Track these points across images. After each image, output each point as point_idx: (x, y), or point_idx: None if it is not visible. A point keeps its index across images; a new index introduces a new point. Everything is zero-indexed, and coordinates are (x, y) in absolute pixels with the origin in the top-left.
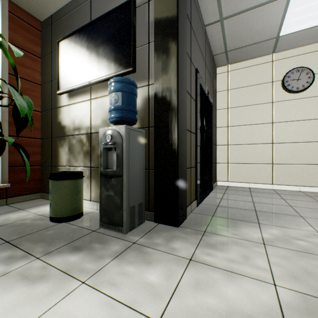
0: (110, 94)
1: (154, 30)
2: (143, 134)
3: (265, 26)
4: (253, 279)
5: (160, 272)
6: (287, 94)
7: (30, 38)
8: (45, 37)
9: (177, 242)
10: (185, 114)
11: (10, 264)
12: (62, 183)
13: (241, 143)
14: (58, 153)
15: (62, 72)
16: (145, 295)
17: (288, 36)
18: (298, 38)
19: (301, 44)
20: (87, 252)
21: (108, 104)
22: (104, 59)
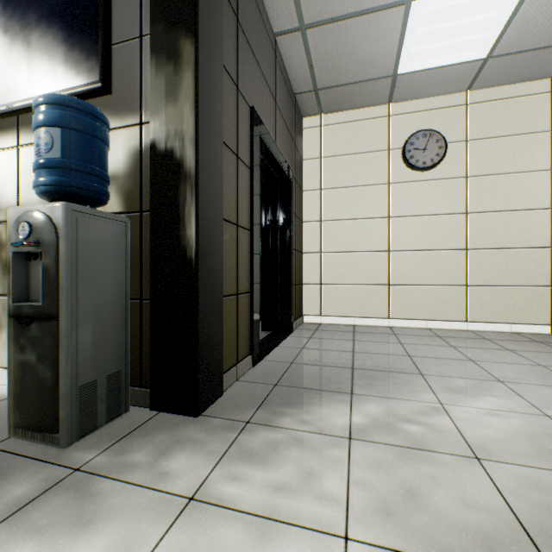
0: (34, 130)
1: (151, 9)
2: (125, 226)
3: (375, 52)
4: (307, 531)
5: (102, 547)
6: (410, 172)
7: None
8: None
9: (180, 454)
10: (219, 188)
11: None
12: None
13: (342, 250)
14: None
15: None
16: None
17: (411, 76)
18: (425, 82)
19: (429, 94)
20: None
21: None
22: (43, 59)
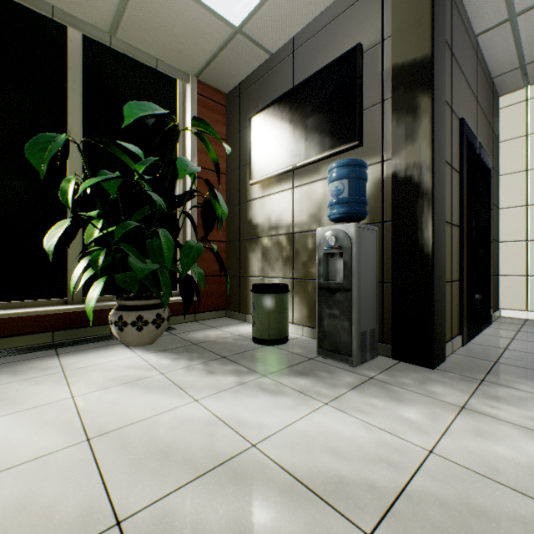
0: (330, 183)
1: (392, 81)
2: (376, 233)
3: None
4: None
5: (418, 411)
6: None
7: (215, 118)
8: (231, 113)
9: (435, 386)
10: (443, 198)
11: (241, 376)
12: (268, 297)
13: None
14: (248, 260)
15: (256, 156)
16: (405, 428)
17: None
18: None
19: None
20: (315, 378)
21: (318, 193)
22: (315, 134)
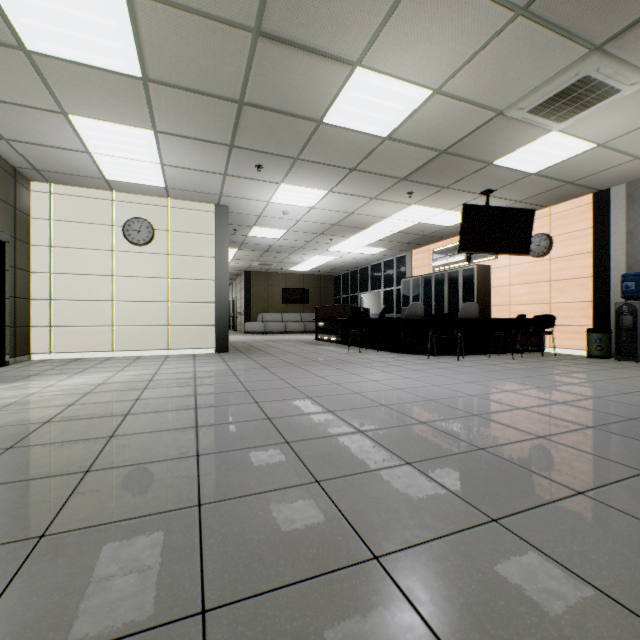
0: None
1: None
2: None
3: (80, 165)
4: None
5: None
6: (130, 245)
7: None
8: None
9: None
10: None
11: None
12: None
13: (73, 299)
14: None
15: None
16: None
17: (120, 183)
18: (134, 188)
19: (142, 194)
20: None
21: None
22: None
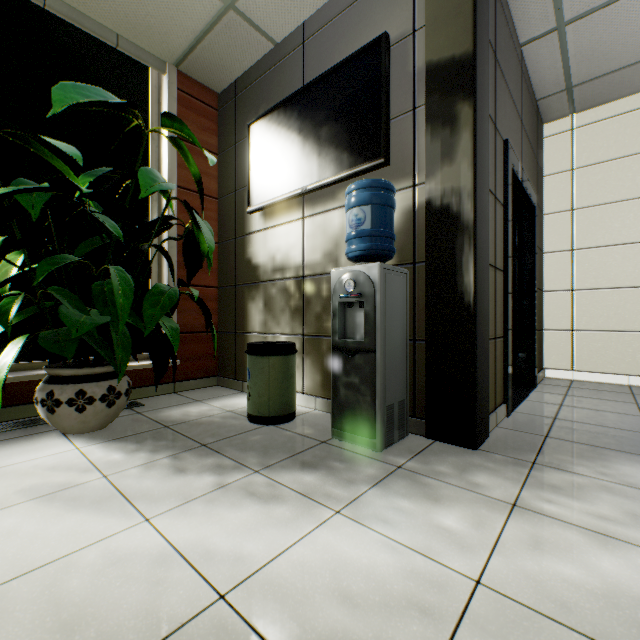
0: (349, 210)
1: (426, 84)
2: (406, 277)
3: None
4: None
5: (460, 515)
6: None
7: (203, 124)
8: (224, 119)
9: (479, 474)
10: (487, 234)
11: (223, 475)
12: (268, 360)
13: (607, 286)
14: (247, 311)
15: (256, 175)
16: (444, 544)
17: None
18: None
19: None
20: (326, 472)
21: (335, 225)
22: (330, 148)
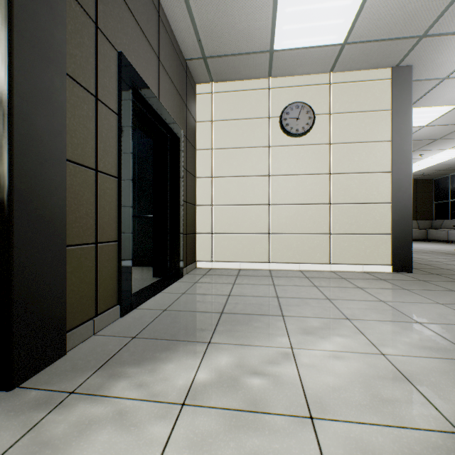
0: None
1: None
2: None
3: (252, 26)
4: None
5: None
6: (286, 137)
7: None
8: None
9: None
10: (59, 125)
11: None
12: None
13: (230, 204)
14: None
15: None
16: None
17: (285, 54)
18: (297, 61)
19: (301, 72)
20: None
21: None
22: None
